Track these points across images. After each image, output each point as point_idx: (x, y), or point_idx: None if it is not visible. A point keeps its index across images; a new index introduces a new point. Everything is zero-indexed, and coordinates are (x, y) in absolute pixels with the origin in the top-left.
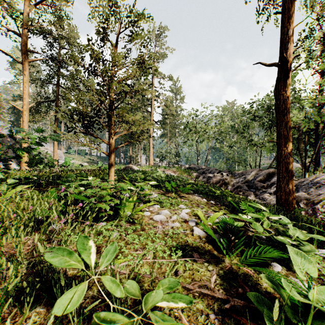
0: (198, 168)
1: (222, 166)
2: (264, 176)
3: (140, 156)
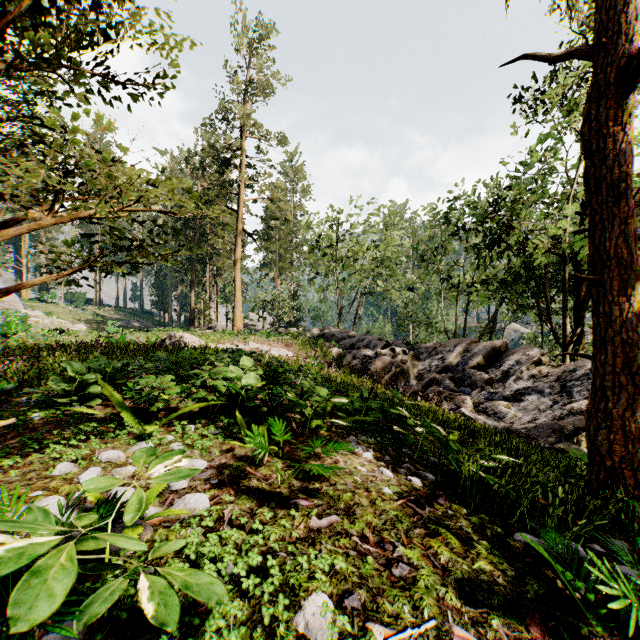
0: (341, 335)
1: (386, 330)
2: (485, 357)
3: (216, 309)
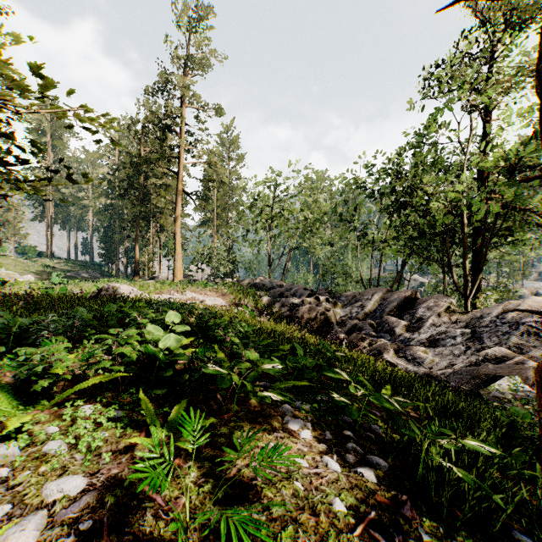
0: (271, 285)
1: (309, 280)
2: (400, 305)
3: (160, 261)
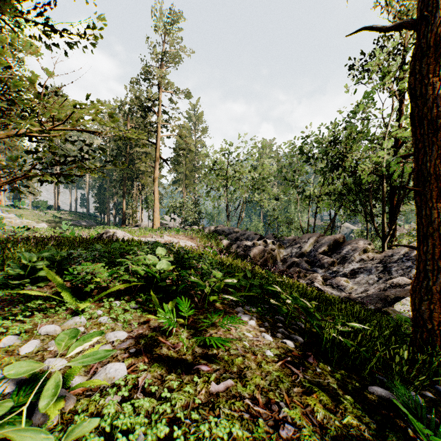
0: (229, 231)
1: (260, 227)
2: (330, 246)
3: (141, 212)
